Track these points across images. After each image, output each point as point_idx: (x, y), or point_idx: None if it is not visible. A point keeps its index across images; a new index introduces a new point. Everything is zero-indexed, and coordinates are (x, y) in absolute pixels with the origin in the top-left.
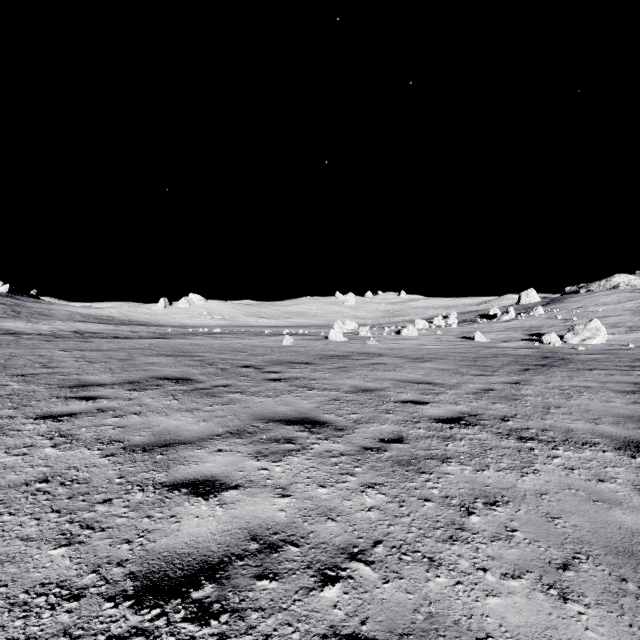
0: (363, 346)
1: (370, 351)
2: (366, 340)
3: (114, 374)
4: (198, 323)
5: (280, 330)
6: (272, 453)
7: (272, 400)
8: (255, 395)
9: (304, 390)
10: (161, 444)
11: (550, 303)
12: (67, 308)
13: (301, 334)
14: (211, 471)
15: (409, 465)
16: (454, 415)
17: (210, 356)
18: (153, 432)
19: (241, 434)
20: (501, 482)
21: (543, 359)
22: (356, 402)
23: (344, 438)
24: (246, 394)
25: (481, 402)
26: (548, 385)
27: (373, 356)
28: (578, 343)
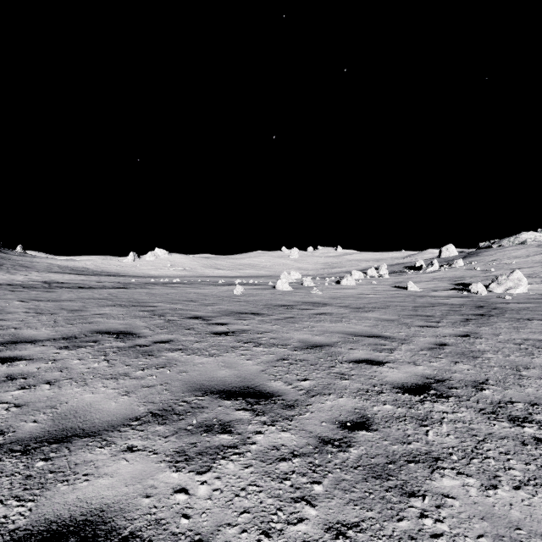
0: (308, 295)
1: (314, 300)
2: (310, 289)
3: (55, 327)
4: (162, 274)
5: (233, 280)
6: (199, 453)
7: (213, 360)
8: (196, 354)
9: (250, 346)
10: (54, 437)
11: (467, 256)
12: (48, 261)
13: (251, 284)
14: (102, 498)
15: (388, 476)
16: (418, 381)
17: (162, 306)
18: (54, 414)
19: (166, 416)
20: (534, 517)
21: (478, 308)
22: (306, 362)
23: (295, 422)
24: (186, 352)
25: (441, 361)
26: (499, 338)
27: (318, 305)
28: (502, 292)
